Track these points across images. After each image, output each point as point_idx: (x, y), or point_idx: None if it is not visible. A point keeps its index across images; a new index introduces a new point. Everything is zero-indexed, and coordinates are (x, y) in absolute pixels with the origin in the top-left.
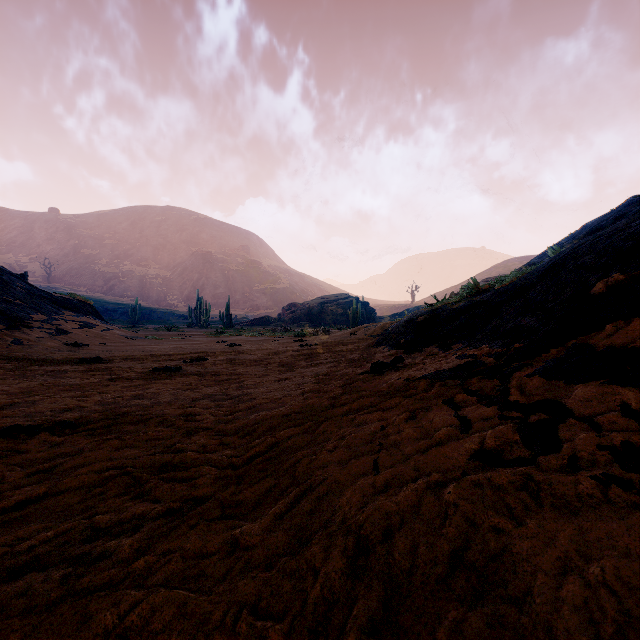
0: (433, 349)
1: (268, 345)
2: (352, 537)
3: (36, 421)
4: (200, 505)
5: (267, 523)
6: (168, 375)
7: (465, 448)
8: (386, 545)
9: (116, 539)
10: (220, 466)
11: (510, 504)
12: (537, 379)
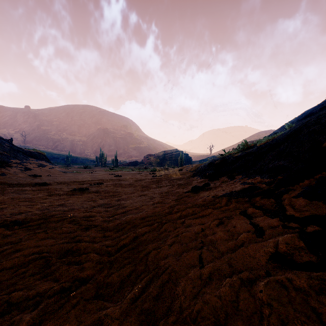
0: (225, 178)
1: (136, 176)
2: None
3: (0, 220)
4: (83, 285)
5: (125, 308)
6: (80, 192)
7: (264, 250)
8: None
9: (20, 314)
10: (101, 253)
11: (316, 309)
12: (302, 199)
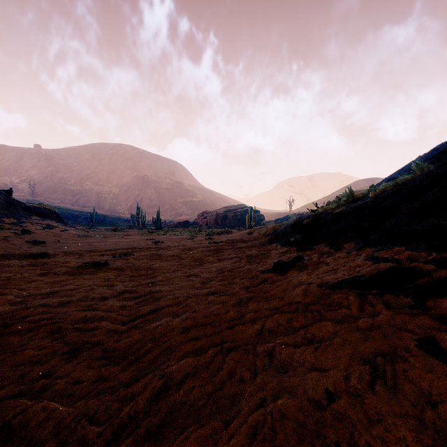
0: (324, 247)
1: (184, 242)
2: None
3: None
4: None
5: None
6: (93, 270)
7: None
8: None
9: None
10: (68, 446)
11: None
12: None
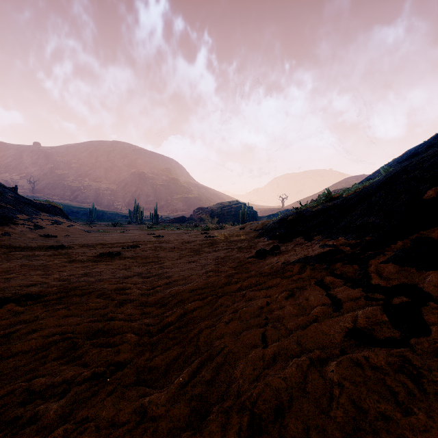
0: (300, 240)
1: (183, 236)
2: (246, 416)
3: (7, 294)
4: (120, 370)
5: (172, 393)
6: (110, 258)
7: (340, 326)
8: (278, 426)
9: (45, 403)
10: (140, 333)
11: (392, 387)
12: (391, 266)
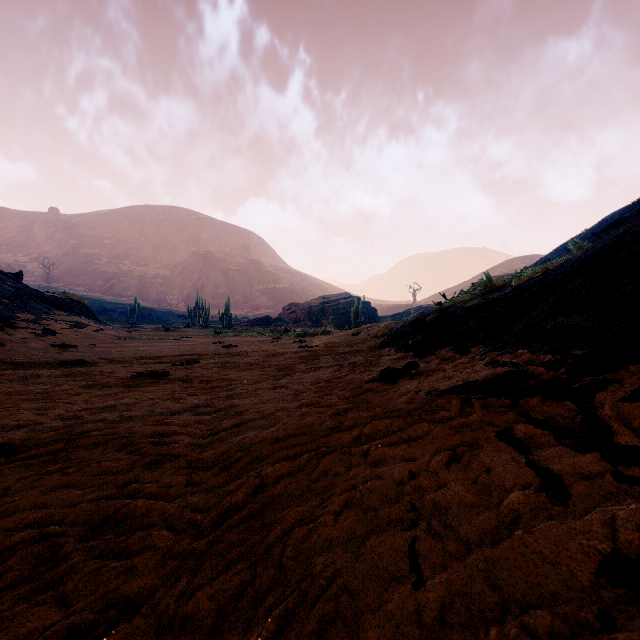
0: (448, 352)
1: (266, 346)
2: None
3: None
4: (126, 618)
5: None
6: (151, 381)
7: (580, 546)
8: None
9: None
10: (178, 527)
11: None
12: None
